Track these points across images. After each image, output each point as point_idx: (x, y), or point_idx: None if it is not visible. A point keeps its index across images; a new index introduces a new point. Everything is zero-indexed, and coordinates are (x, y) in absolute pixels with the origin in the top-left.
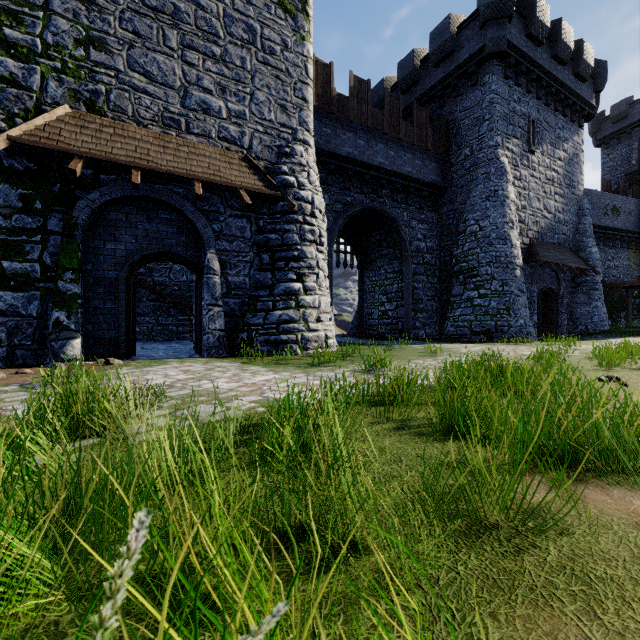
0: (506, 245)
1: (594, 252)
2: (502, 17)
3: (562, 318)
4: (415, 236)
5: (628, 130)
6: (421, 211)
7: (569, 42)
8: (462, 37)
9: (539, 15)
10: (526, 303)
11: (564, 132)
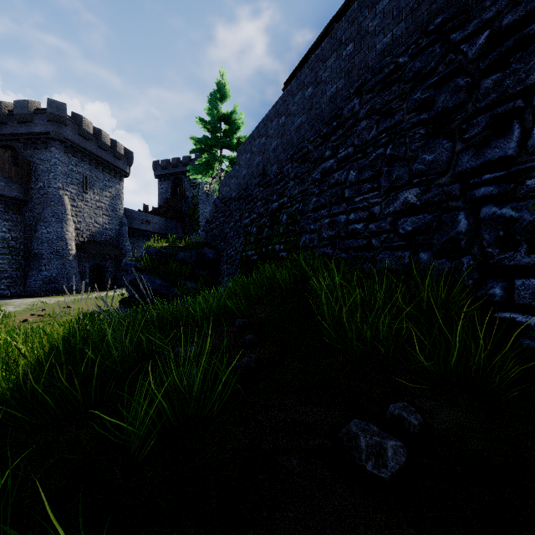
0: (63, 243)
1: (127, 245)
2: (60, 123)
3: (108, 279)
4: (1, 229)
5: (168, 176)
6: (7, 213)
7: (107, 142)
8: (37, 117)
9: (85, 127)
10: (77, 273)
11: (110, 183)
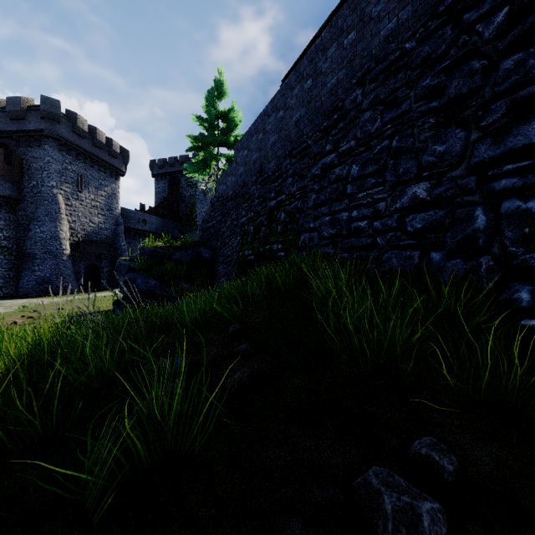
0: (57, 243)
1: (123, 245)
2: (54, 120)
3: (103, 279)
4: None
5: (165, 175)
6: None
7: (102, 140)
8: (30, 115)
9: (80, 125)
10: (72, 274)
11: (105, 182)
